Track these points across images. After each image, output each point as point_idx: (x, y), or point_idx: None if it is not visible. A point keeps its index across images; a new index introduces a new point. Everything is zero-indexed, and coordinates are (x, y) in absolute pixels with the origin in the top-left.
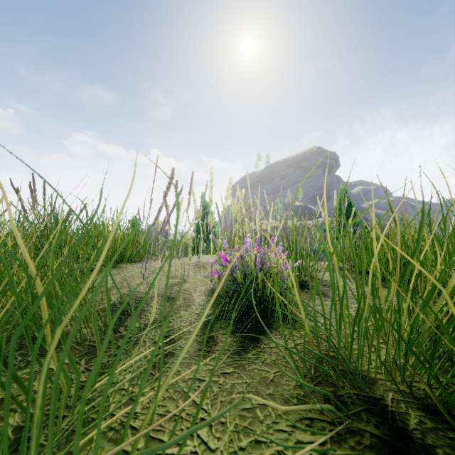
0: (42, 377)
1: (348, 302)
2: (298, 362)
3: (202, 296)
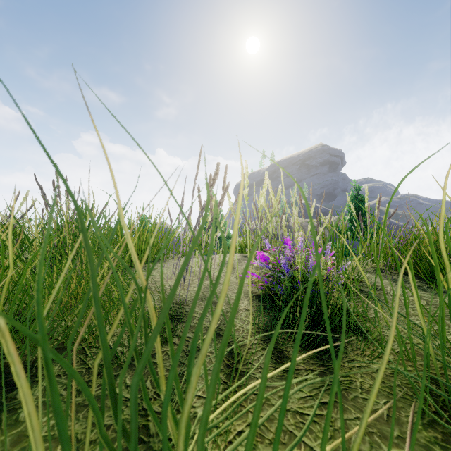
0: (182, 450)
1: (410, 309)
2: (402, 388)
3: (245, 299)
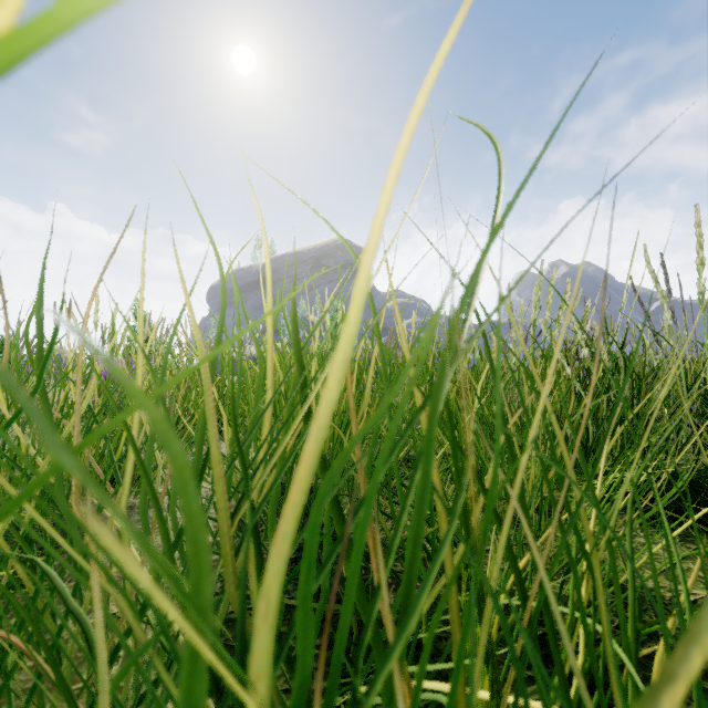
0: None
1: None
2: None
3: None
